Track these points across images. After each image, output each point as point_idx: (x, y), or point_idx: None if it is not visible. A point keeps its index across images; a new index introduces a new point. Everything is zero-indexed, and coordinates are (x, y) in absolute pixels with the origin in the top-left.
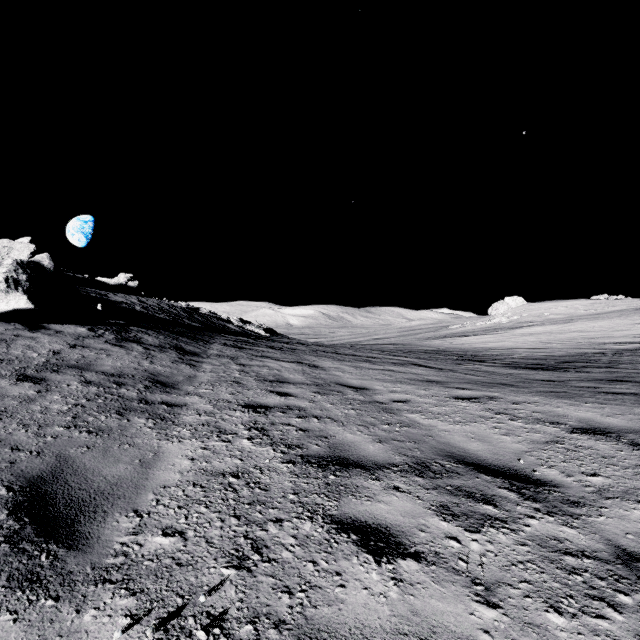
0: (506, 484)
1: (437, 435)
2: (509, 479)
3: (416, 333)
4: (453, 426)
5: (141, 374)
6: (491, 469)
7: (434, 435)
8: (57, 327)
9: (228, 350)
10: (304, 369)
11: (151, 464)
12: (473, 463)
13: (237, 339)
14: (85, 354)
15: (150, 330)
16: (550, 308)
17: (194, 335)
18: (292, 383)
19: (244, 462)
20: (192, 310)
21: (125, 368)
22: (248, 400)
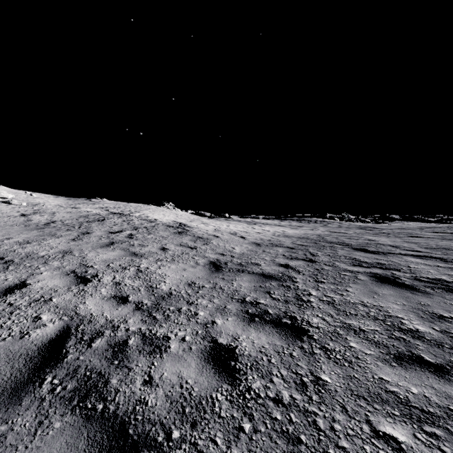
0: None
1: None
2: None
3: None
4: None
5: None
6: None
7: None
8: None
9: None
10: None
11: None
12: None
13: None
14: None
15: None
16: None
17: None
18: None
19: None
20: None
21: None
22: None
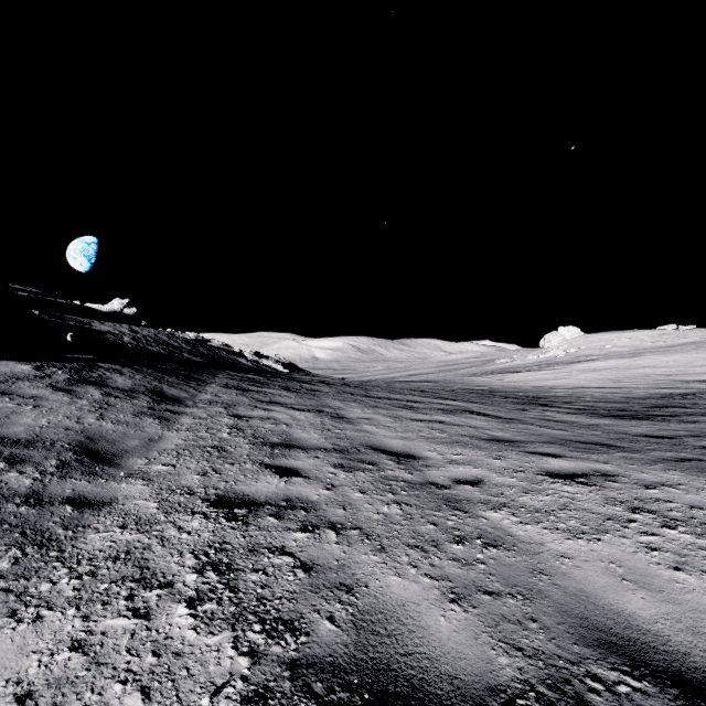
0: None
1: (555, 569)
2: None
3: (458, 368)
4: (574, 543)
5: (69, 439)
6: None
7: (549, 569)
8: None
9: (227, 394)
10: (324, 422)
11: None
12: (668, 672)
13: (244, 378)
14: None
15: (127, 367)
16: (612, 340)
17: (188, 373)
18: (303, 448)
19: (149, 704)
20: (198, 342)
21: (49, 428)
22: (224, 488)
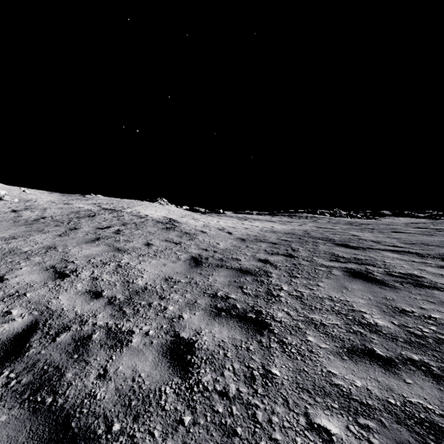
0: None
1: None
2: None
3: None
4: None
5: None
6: None
7: None
8: None
9: None
10: None
11: None
12: None
13: None
14: None
15: None
16: None
17: None
18: None
19: None
20: None
21: None
22: None
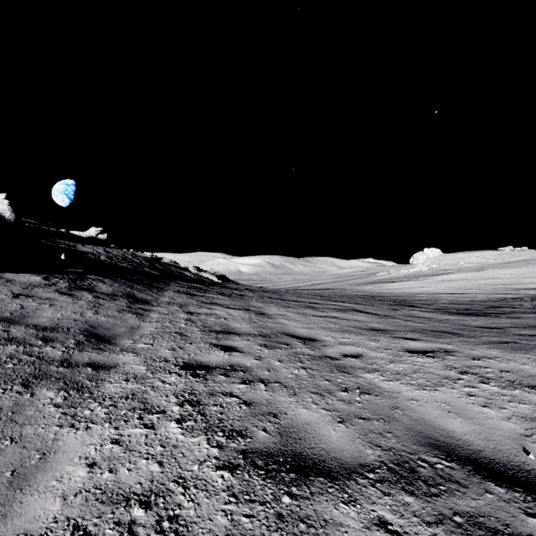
0: (533, 505)
1: (406, 406)
2: (530, 492)
3: (348, 279)
4: (420, 392)
5: (79, 326)
6: (496, 470)
7: (402, 407)
8: (10, 276)
9: (179, 297)
10: (251, 317)
11: (27, 478)
12: (468, 459)
13: (191, 286)
14: (25, 304)
15: (107, 278)
16: (464, 258)
17: (150, 282)
18: (238, 334)
19: (163, 469)
20: (154, 259)
21: (64, 320)
22: (188, 358)
